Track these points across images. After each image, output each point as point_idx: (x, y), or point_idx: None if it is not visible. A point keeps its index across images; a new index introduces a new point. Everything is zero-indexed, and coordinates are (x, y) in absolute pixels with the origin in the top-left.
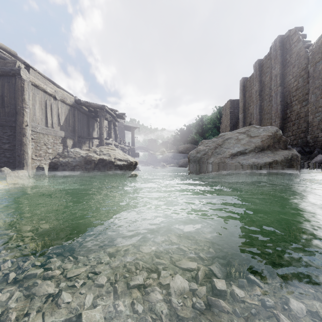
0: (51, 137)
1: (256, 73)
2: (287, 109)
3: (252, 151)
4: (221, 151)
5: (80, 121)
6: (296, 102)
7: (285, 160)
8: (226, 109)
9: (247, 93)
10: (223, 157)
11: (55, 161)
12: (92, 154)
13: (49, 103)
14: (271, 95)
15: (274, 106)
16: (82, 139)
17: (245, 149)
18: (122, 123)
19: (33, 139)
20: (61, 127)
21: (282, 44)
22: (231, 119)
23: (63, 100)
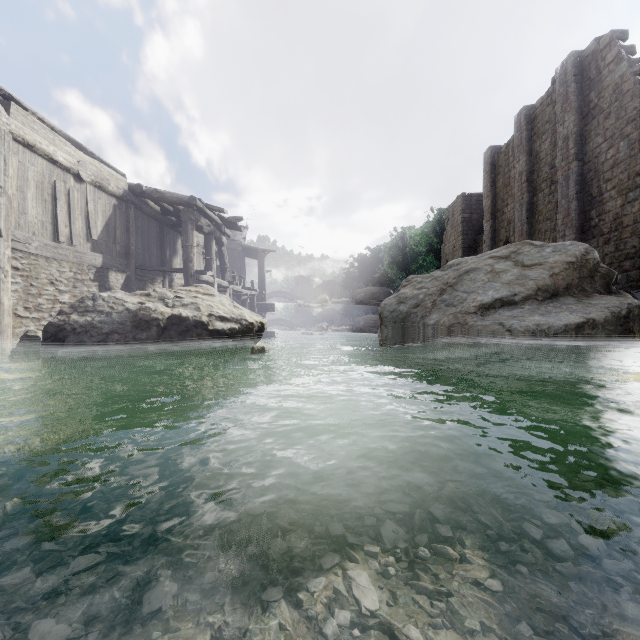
0: (68, 266)
1: (520, 135)
2: (592, 209)
3: (530, 299)
4: (454, 299)
5: (142, 233)
6: (613, 193)
7: (614, 318)
8: (455, 214)
9: (500, 179)
10: (462, 312)
11: (60, 321)
12: (154, 305)
13: (62, 188)
14: (554, 180)
15: (563, 203)
16: (147, 272)
17: (513, 294)
18: (238, 242)
19: (19, 269)
20: (93, 244)
21: (580, 69)
22: (464, 234)
23: (99, 183)
